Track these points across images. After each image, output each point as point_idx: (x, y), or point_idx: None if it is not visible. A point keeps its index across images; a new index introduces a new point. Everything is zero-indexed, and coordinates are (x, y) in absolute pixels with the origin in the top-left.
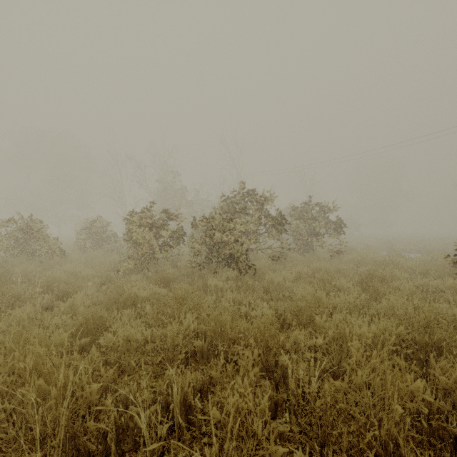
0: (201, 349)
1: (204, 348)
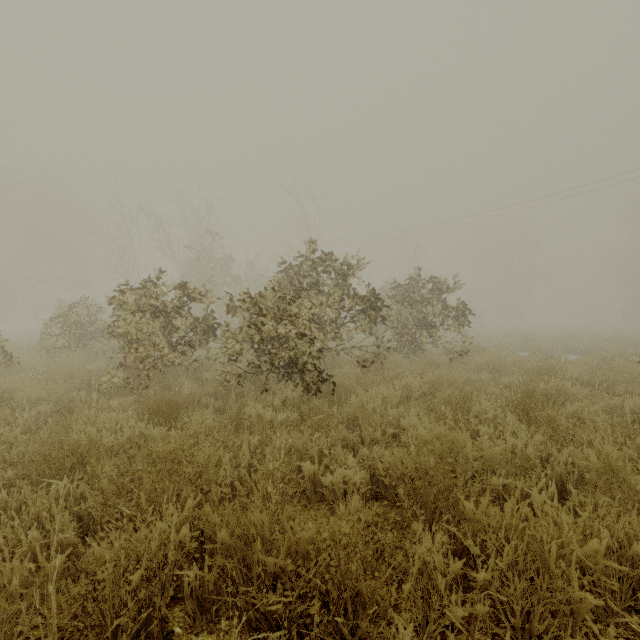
0: (198, 590)
1: (208, 586)
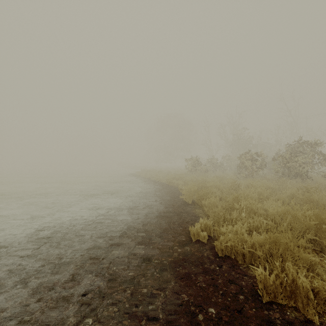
0: None
1: None
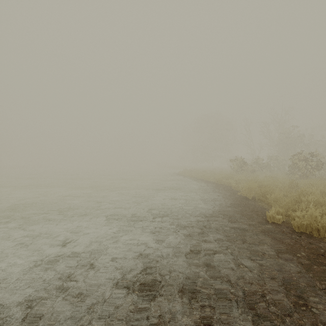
0: None
1: None
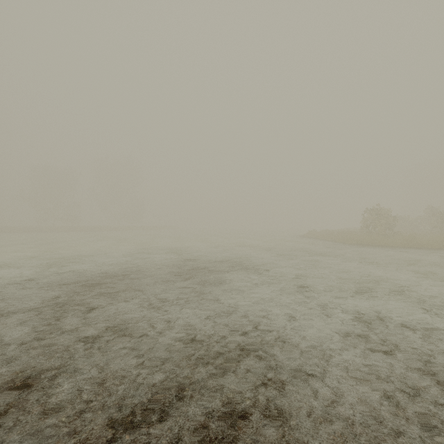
0: None
1: None
